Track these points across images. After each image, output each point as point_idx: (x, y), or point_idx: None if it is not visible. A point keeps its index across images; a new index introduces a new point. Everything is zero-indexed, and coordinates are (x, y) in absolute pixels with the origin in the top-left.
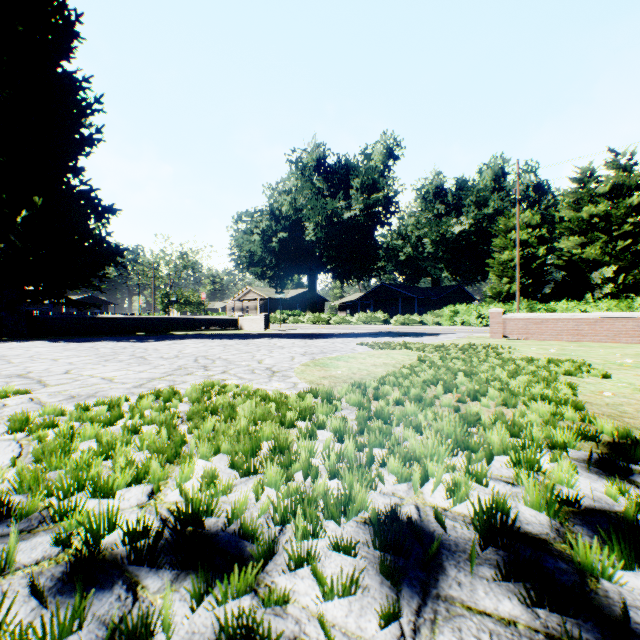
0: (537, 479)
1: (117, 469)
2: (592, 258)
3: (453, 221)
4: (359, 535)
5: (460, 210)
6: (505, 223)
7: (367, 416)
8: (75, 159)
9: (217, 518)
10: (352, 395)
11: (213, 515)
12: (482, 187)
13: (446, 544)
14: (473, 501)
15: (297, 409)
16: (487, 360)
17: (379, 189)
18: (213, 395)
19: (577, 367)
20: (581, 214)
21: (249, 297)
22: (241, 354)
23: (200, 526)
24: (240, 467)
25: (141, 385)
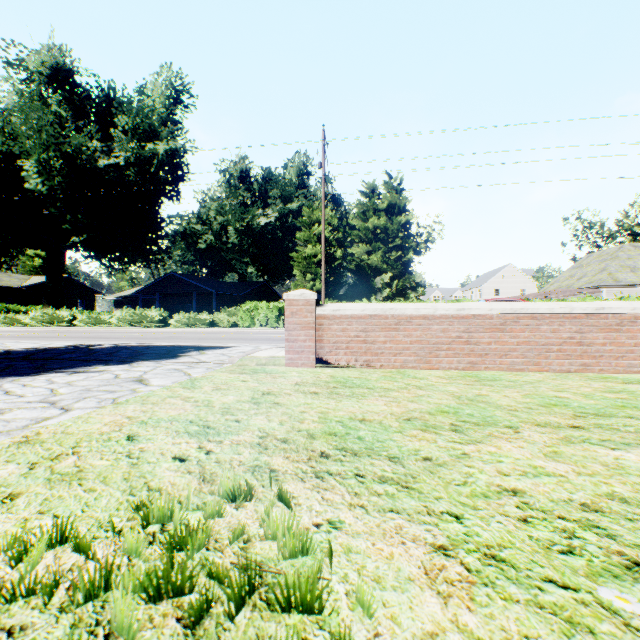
0: None
1: None
2: (376, 265)
3: (260, 212)
4: None
5: (267, 202)
6: (310, 215)
7: None
8: None
9: None
10: None
11: None
12: (288, 182)
13: None
14: None
15: None
16: None
17: (160, 140)
18: None
19: None
20: (368, 225)
21: None
22: None
23: None
24: None
25: None
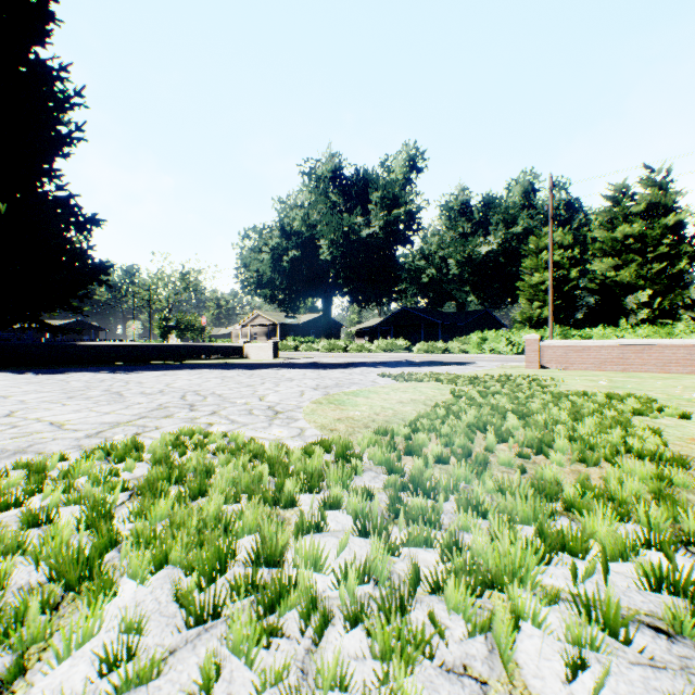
0: None
1: None
2: (626, 281)
3: (480, 240)
4: None
5: (487, 229)
6: (536, 243)
7: (400, 485)
8: (50, 160)
9: None
10: (377, 450)
11: None
12: (511, 204)
13: None
14: None
15: (300, 475)
16: (535, 395)
17: (400, 204)
18: (189, 449)
19: (645, 404)
20: (615, 234)
21: (257, 322)
22: (241, 388)
23: None
24: (188, 609)
25: (98, 433)
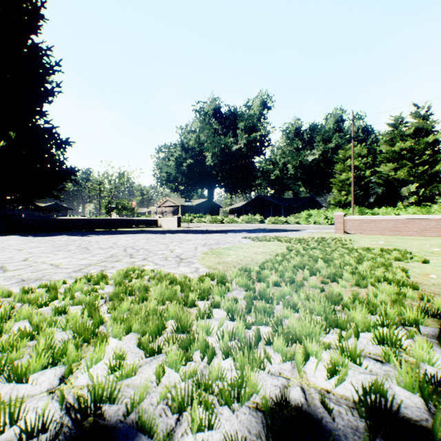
0: (401, 357)
1: (36, 352)
2: (402, 178)
3: (307, 152)
4: (252, 425)
5: (312, 145)
6: (343, 154)
7: (253, 296)
8: (41, 105)
9: (119, 405)
10: (240, 278)
11: (115, 402)
12: (327, 129)
13: (336, 435)
14: (357, 389)
15: (197, 291)
16: (337, 249)
17: (257, 130)
18: (133, 278)
19: (403, 255)
20: (394, 148)
21: (167, 204)
22: (159, 245)
23: (100, 417)
24: (146, 348)
25: (79, 270)
